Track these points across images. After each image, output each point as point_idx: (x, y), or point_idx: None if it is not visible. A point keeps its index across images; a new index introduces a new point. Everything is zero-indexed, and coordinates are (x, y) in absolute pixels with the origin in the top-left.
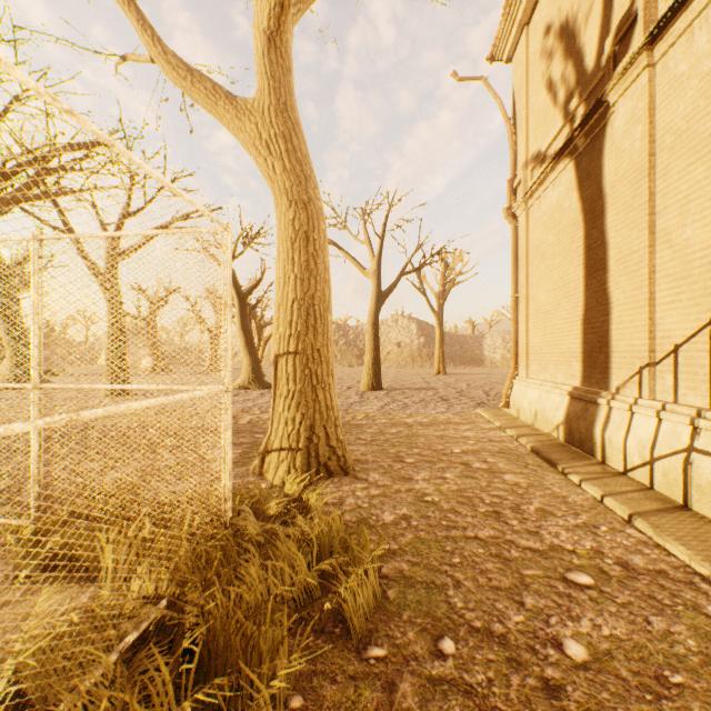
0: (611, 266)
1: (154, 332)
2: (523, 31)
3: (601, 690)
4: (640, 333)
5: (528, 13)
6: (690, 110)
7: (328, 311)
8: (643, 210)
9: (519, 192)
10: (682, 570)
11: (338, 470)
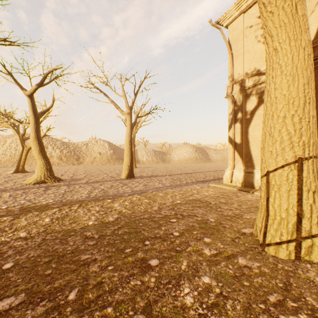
0: None
1: None
2: (241, 15)
3: None
4: None
5: (247, 8)
6: None
7: None
8: None
9: (236, 86)
10: None
11: None
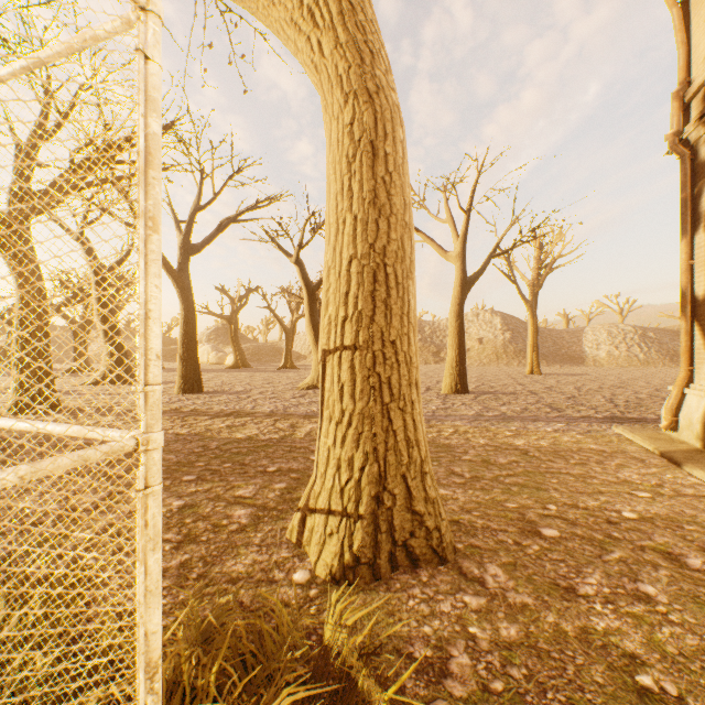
0: None
1: (236, 330)
2: None
3: None
4: None
5: None
6: None
7: (409, 277)
8: None
9: (696, 106)
10: None
11: (427, 554)
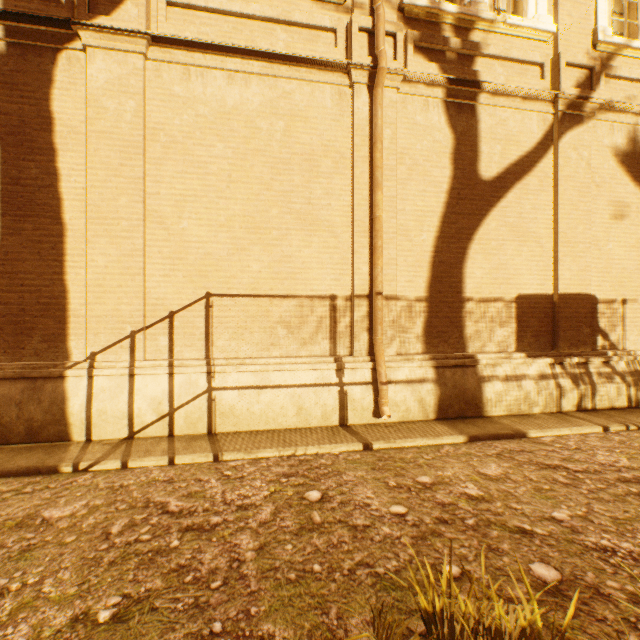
0: (72, 219)
1: None
2: None
3: (424, 505)
4: (134, 299)
5: None
6: (188, 131)
7: None
8: (139, 184)
9: None
10: (287, 459)
11: None
